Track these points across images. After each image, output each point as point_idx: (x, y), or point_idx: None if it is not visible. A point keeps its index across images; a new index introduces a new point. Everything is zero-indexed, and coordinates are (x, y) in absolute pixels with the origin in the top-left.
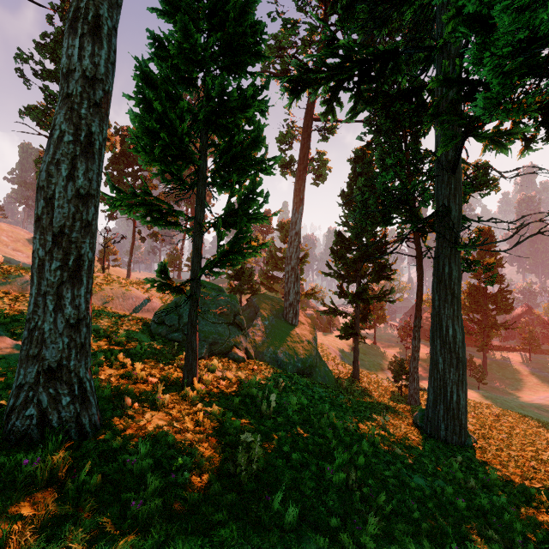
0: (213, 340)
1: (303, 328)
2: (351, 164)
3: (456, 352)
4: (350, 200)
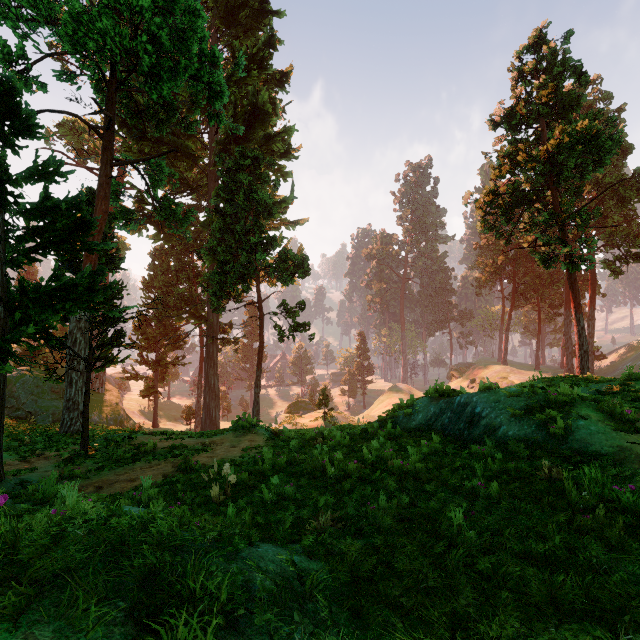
0: (52, 411)
1: (110, 394)
2: (151, 256)
3: (215, 392)
4: (150, 286)
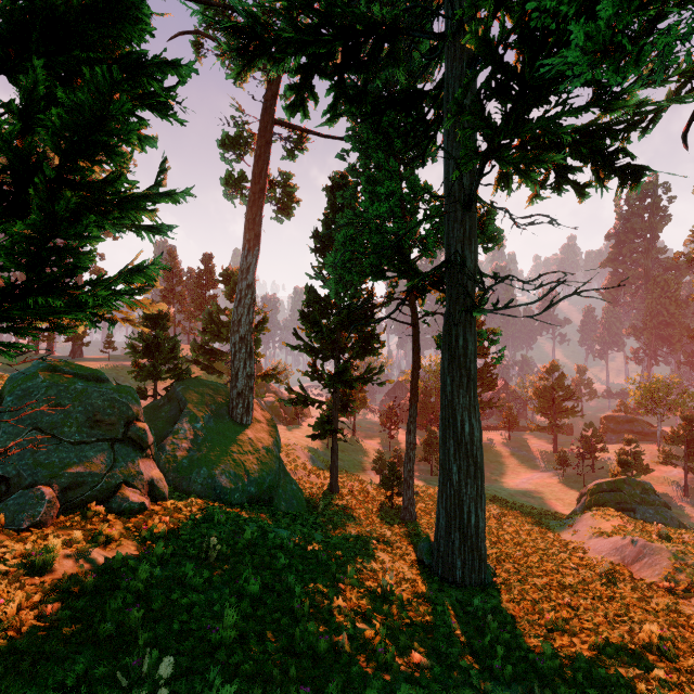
0: (71, 479)
1: (259, 428)
2: (327, 195)
3: (474, 456)
4: (326, 244)
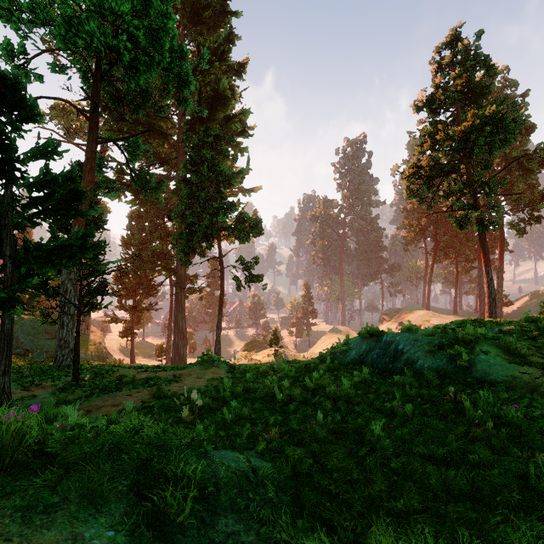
0: (46, 349)
1: (94, 335)
2: (129, 218)
3: (183, 333)
4: (128, 243)
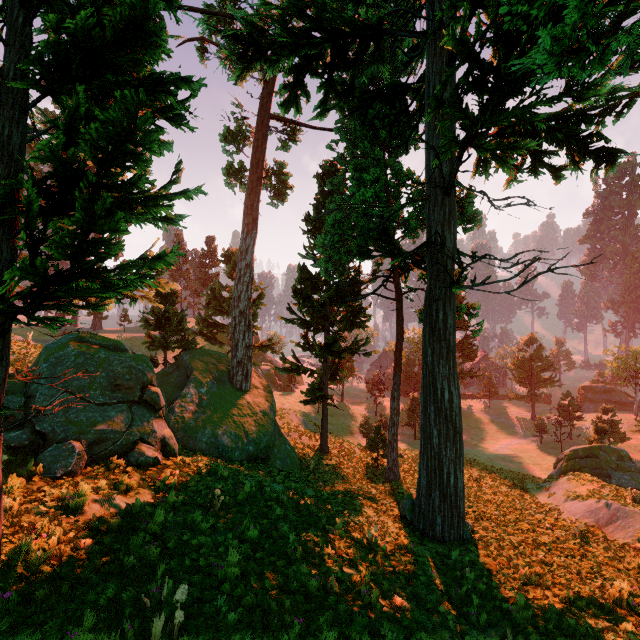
0: (96, 435)
1: (256, 393)
2: (318, 182)
3: (453, 422)
4: (317, 227)
